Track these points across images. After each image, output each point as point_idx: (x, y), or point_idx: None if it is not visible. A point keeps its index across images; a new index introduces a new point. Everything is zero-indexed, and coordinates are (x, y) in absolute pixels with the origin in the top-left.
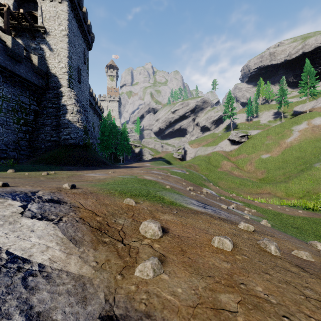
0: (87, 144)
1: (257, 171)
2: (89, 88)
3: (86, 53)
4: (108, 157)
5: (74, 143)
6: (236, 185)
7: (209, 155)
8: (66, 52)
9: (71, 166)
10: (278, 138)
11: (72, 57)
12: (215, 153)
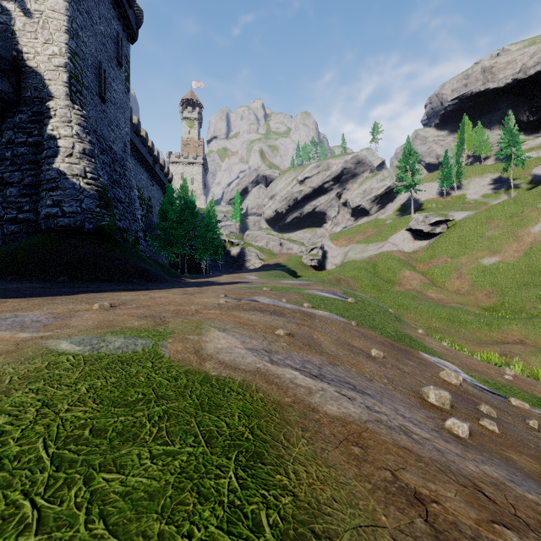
0: (105, 230)
1: (476, 292)
2: (137, 126)
3: (123, 44)
4: (179, 263)
5: (70, 225)
6: (441, 322)
7: (374, 260)
8: (64, 19)
9: (30, 283)
10: (512, 225)
11: (80, 37)
12: (386, 255)
